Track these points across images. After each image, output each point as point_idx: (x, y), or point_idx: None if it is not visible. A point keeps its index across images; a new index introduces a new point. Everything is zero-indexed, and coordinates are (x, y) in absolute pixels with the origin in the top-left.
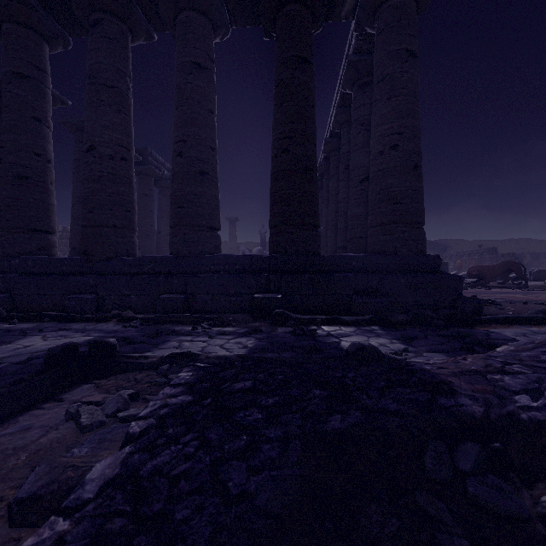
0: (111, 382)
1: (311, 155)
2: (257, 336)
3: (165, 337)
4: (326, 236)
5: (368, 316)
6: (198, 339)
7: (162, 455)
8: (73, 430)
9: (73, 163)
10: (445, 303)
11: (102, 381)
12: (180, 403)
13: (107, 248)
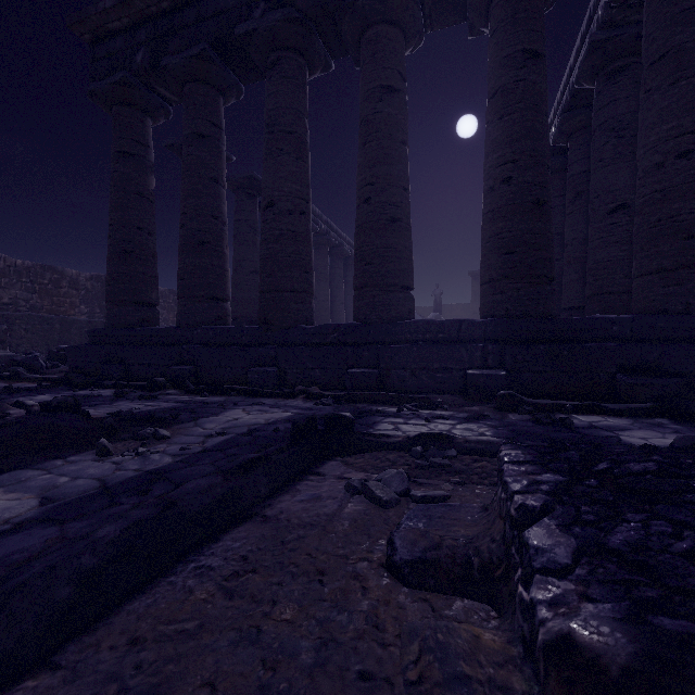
0: (360, 461)
1: (544, 182)
2: (487, 423)
3: (372, 417)
4: None
5: (643, 404)
6: (413, 422)
7: (621, 532)
8: (370, 504)
9: (234, 224)
10: None
11: (348, 459)
12: (556, 481)
13: (286, 316)
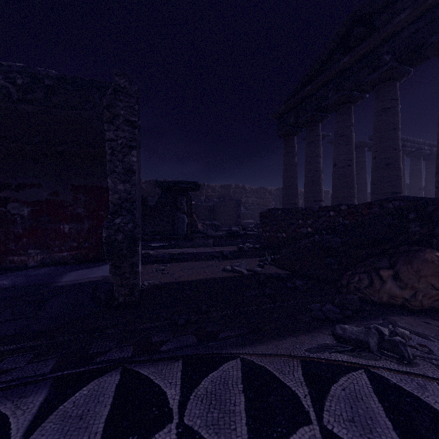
0: None
1: None
2: None
3: None
4: None
5: None
6: None
7: None
8: None
9: None
10: None
11: None
12: None
13: None
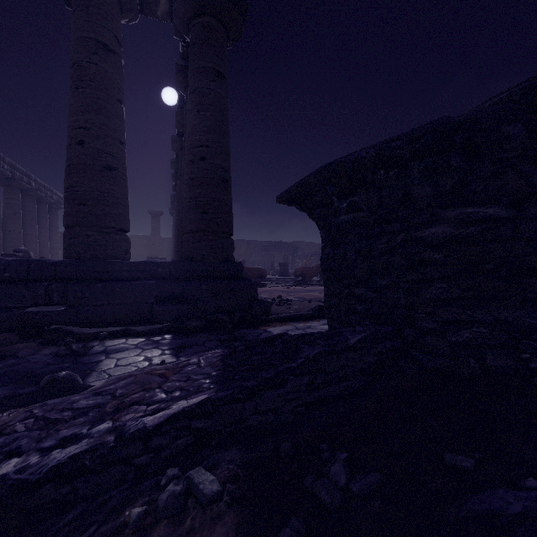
0: None
1: (115, 153)
2: None
3: None
4: None
5: (168, 323)
6: None
7: None
8: None
9: None
10: (243, 306)
11: None
12: None
13: None
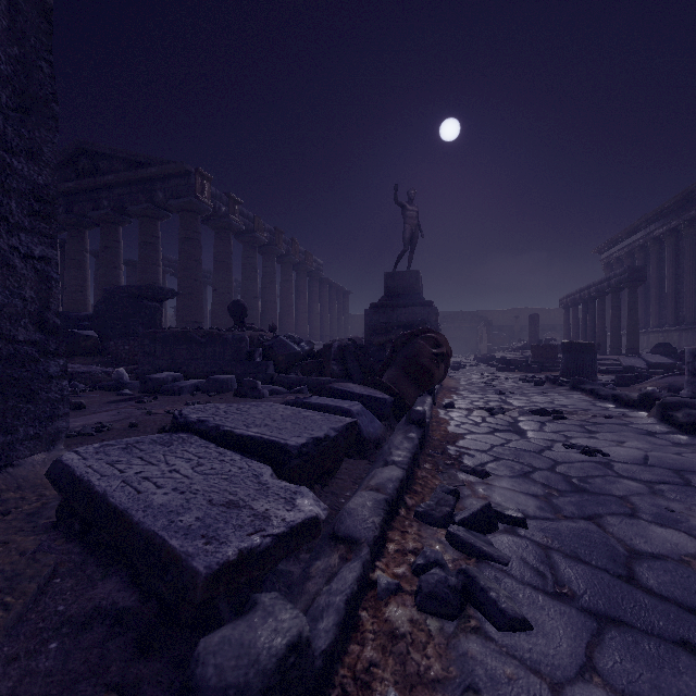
0: None
1: None
2: None
3: None
4: (279, 317)
5: None
6: None
7: None
8: None
9: (94, 277)
10: None
11: None
12: None
13: None
